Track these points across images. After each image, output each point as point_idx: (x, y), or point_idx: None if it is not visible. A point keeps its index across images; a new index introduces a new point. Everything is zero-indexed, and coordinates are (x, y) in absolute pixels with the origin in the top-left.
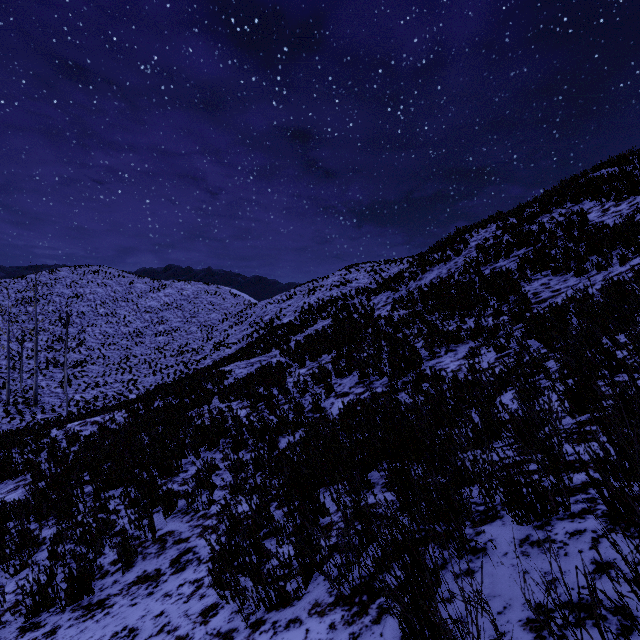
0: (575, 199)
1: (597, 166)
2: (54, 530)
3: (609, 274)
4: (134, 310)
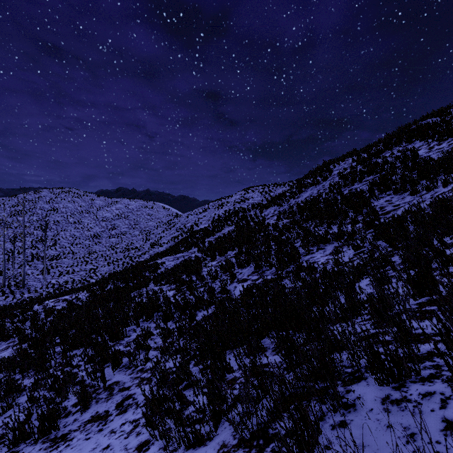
0: (409, 140)
1: (424, 116)
2: (32, 380)
3: (435, 193)
4: (94, 219)
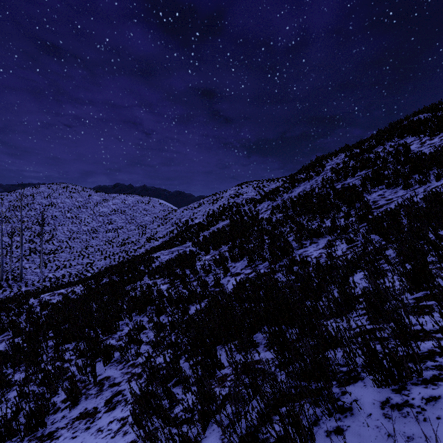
0: (401, 135)
1: (416, 112)
2: (23, 374)
3: (428, 187)
4: (91, 214)
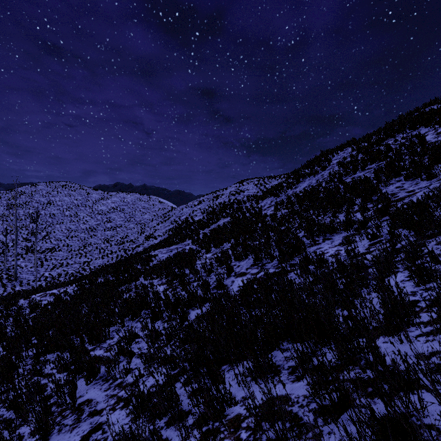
0: (413, 127)
1: (427, 103)
2: None
3: None
4: (90, 212)
